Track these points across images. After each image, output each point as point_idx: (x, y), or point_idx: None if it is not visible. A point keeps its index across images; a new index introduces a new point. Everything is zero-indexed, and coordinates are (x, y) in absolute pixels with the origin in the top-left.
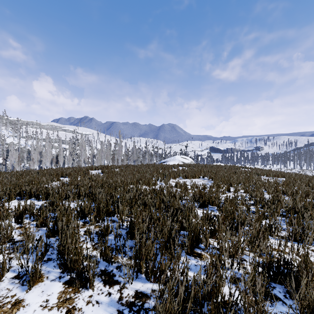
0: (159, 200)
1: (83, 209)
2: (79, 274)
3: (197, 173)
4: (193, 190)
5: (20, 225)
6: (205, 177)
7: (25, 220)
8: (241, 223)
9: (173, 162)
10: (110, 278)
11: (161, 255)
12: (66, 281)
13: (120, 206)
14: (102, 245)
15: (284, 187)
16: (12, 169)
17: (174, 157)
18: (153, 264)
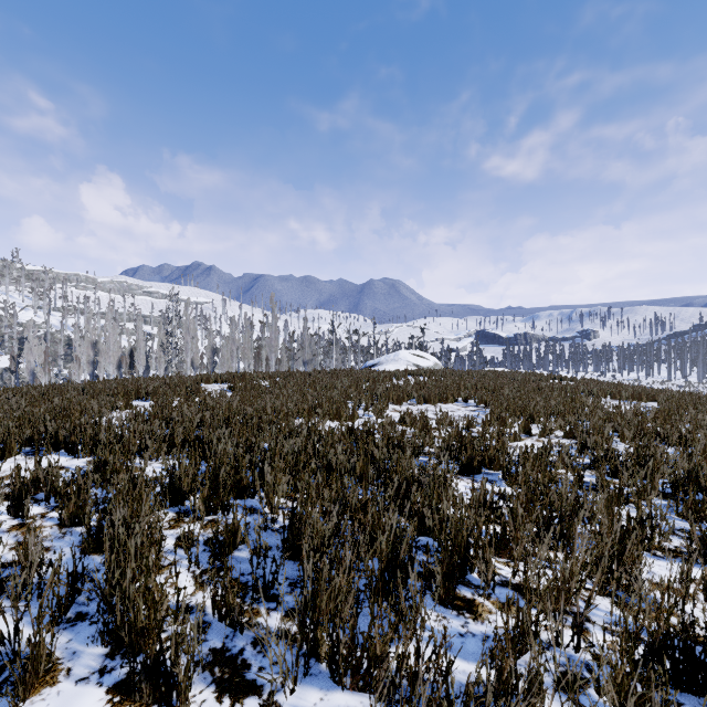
0: (363, 457)
1: (177, 481)
2: (150, 667)
3: (452, 392)
4: (443, 432)
5: (20, 520)
6: (469, 401)
7: (35, 507)
8: (571, 519)
9: (394, 366)
10: (234, 676)
11: (373, 617)
12: (119, 684)
13: (268, 474)
14: (218, 580)
15: (661, 425)
16: (30, 380)
17: (397, 353)
18: (350, 640)
